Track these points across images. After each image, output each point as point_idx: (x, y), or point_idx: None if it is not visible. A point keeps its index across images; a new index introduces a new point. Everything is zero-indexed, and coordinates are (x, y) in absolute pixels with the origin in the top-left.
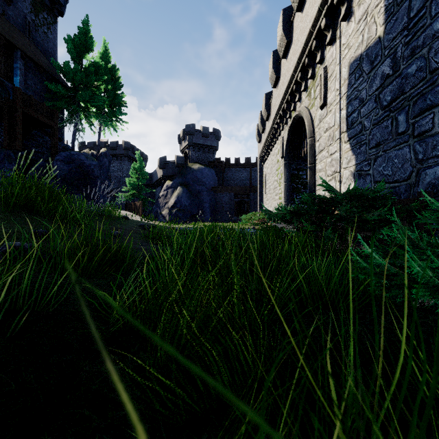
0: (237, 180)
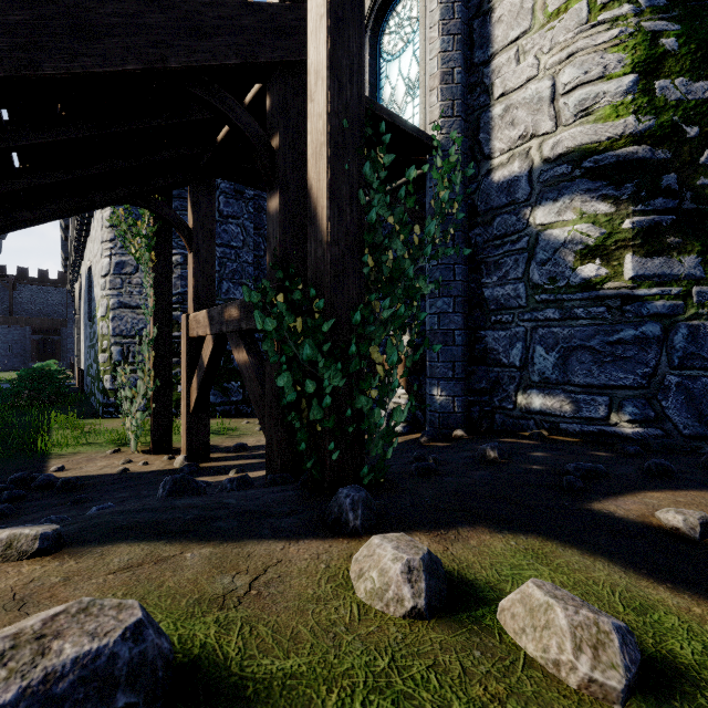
0: (43, 304)
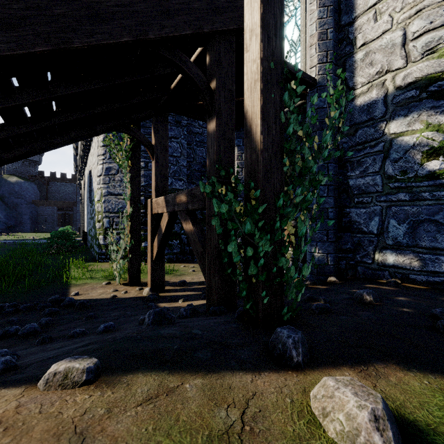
0: (63, 193)
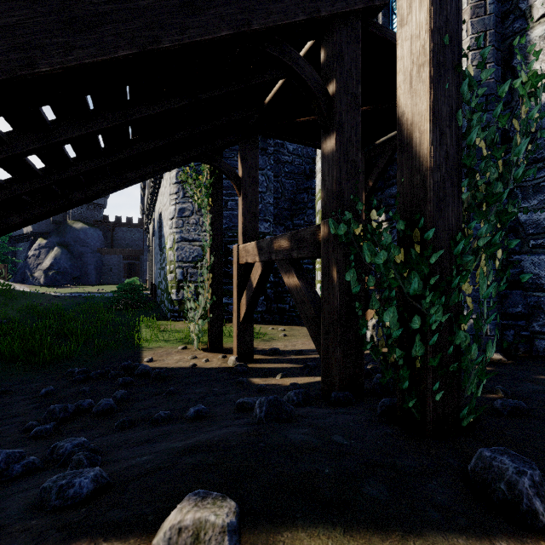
0: (129, 240)
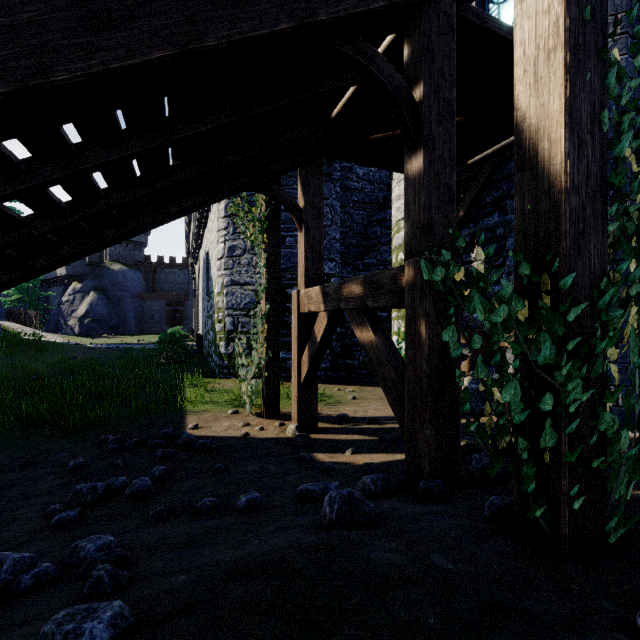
0: (173, 283)
